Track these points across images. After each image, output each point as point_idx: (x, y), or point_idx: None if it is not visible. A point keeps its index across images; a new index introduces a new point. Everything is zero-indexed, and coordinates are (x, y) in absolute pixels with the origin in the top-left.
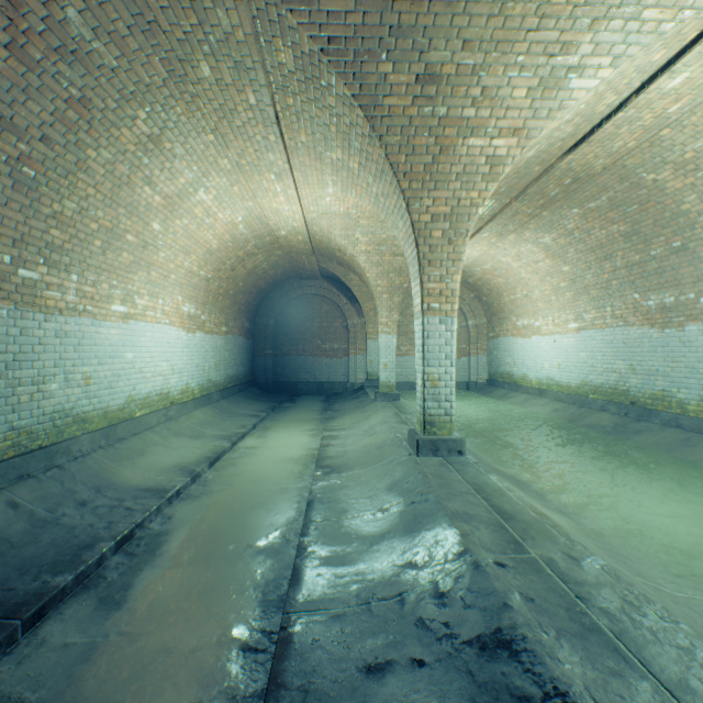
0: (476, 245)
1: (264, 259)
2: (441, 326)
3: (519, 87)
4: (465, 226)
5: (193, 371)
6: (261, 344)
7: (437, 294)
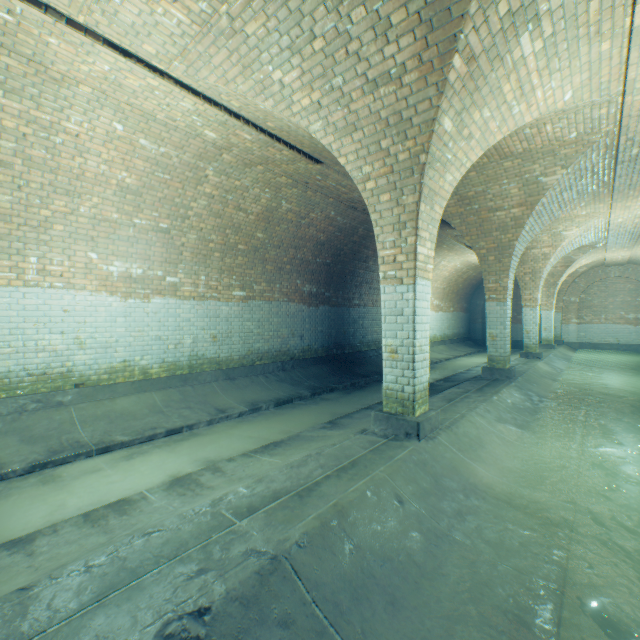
0: (615, 252)
1: (472, 272)
2: (530, 311)
3: (543, 237)
4: (538, 275)
5: (437, 329)
6: (474, 316)
7: (528, 300)
